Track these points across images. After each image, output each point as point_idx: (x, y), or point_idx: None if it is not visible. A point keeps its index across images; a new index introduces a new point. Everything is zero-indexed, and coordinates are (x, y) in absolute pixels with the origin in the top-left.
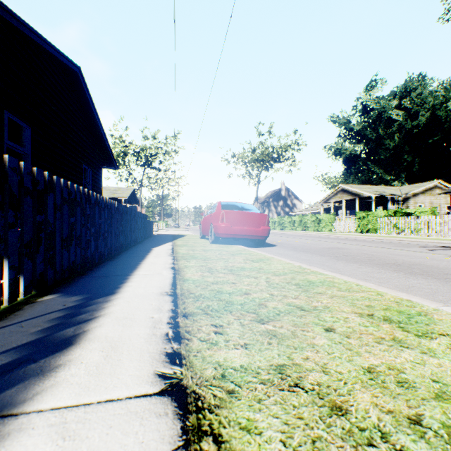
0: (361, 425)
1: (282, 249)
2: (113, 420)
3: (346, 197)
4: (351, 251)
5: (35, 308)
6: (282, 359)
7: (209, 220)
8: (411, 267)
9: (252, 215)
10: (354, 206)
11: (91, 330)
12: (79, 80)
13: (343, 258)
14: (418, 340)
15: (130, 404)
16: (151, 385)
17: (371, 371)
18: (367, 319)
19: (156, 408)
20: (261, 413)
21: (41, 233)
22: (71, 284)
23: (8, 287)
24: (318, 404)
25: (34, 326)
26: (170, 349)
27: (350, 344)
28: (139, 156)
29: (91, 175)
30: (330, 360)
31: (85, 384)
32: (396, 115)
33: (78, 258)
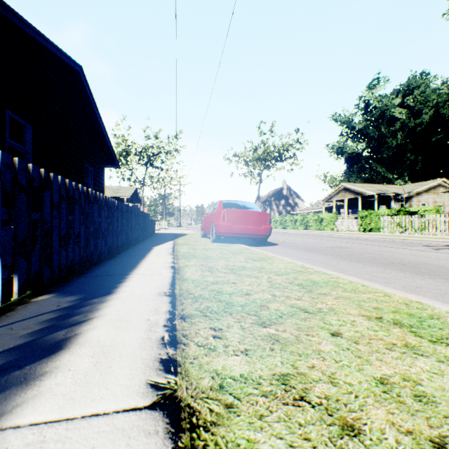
0: (378, 448)
1: (284, 248)
2: (97, 439)
3: (348, 196)
4: (355, 250)
5: (28, 309)
6: (285, 368)
7: (210, 219)
8: (417, 267)
9: (254, 214)
10: (356, 205)
11: (84, 333)
12: (81, 79)
13: (346, 258)
14: (433, 347)
15: (117, 420)
16: (142, 396)
17: (384, 382)
18: (376, 323)
19: (145, 424)
20: (262, 432)
21: (36, 231)
22: (68, 283)
23: (1, 286)
24: (326, 422)
25: (24, 328)
26: (165, 355)
27: (359, 351)
28: (141, 155)
29: (93, 174)
30: (338, 369)
31: (70, 395)
32: (399, 113)
33: (76, 257)
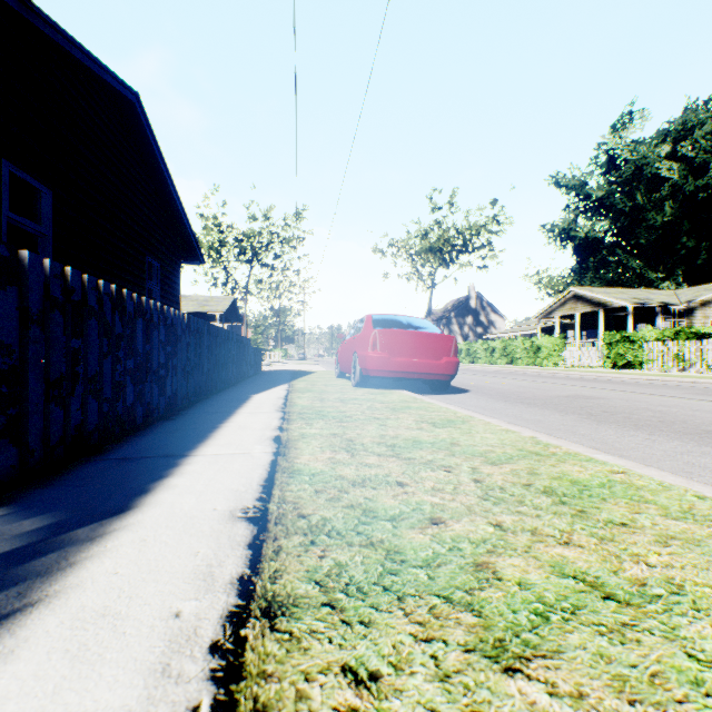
0: None
1: (481, 399)
2: None
3: (581, 309)
4: (616, 404)
5: None
6: None
7: (351, 347)
8: None
9: (427, 338)
10: (594, 324)
11: None
12: (138, 116)
13: (608, 419)
14: None
15: None
16: None
17: None
18: None
19: None
20: None
21: None
22: (54, 478)
23: None
24: None
25: None
26: None
27: None
28: (242, 246)
29: (160, 274)
30: None
31: None
32: (667, 169)
33: (92, 418)
